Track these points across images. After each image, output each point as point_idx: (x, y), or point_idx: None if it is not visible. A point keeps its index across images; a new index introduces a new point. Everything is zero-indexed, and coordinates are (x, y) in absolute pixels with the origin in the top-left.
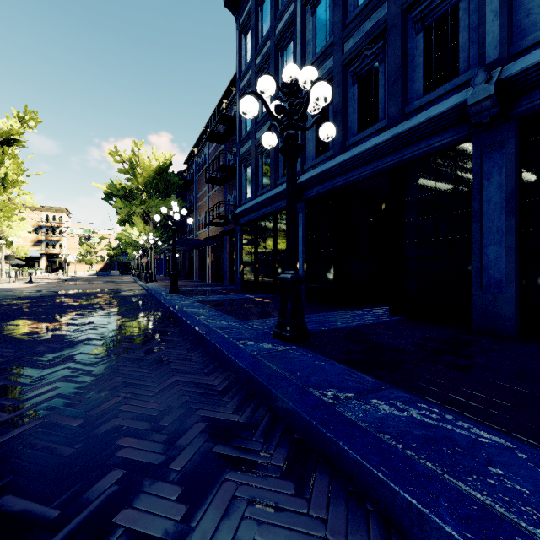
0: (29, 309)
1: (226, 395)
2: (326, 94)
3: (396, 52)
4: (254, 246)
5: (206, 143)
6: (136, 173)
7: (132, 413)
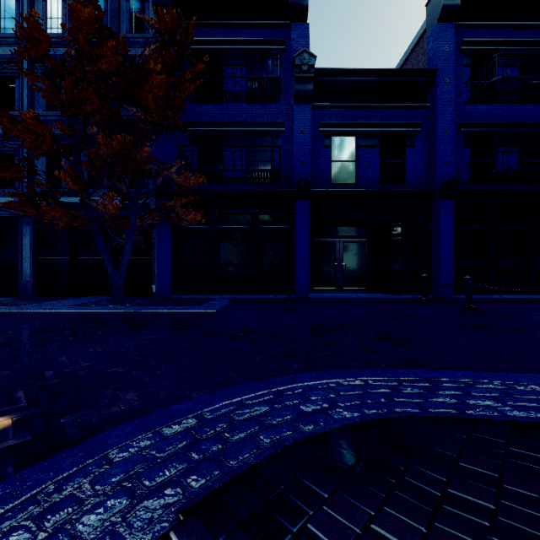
0: None
1: None
2: None
3: None
4: None
5: None
6: None
7: None
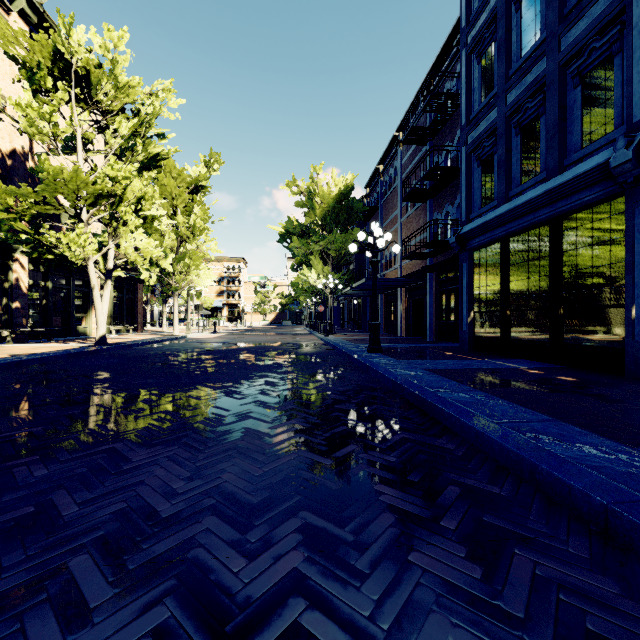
0: (213, 368)
1: None
2: None
3: None
4: (500, 281)
5: (397, 152)
6: (314, 204)
7: None
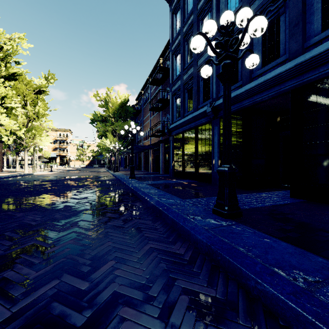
0: (51, 187)
1: (194, 265)
2: (263, 25)
3: (297, 3)
4: (182, 149)
5: (149, 86)
6: (108, 106)
7: (125, 279)
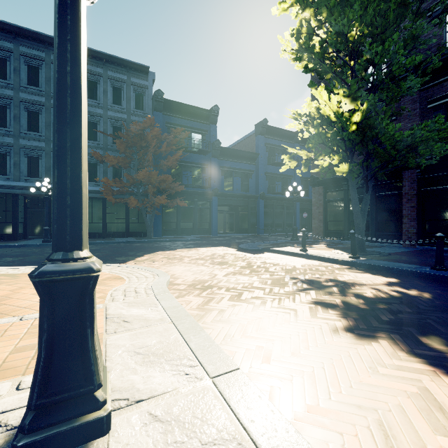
0: None
1: None
2: None
3: (49, 162)
4: None
5: None
6: None
7: None
